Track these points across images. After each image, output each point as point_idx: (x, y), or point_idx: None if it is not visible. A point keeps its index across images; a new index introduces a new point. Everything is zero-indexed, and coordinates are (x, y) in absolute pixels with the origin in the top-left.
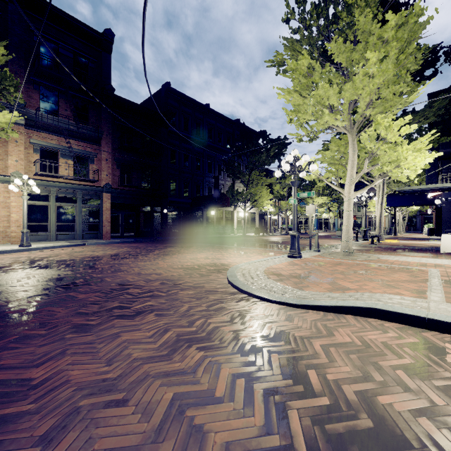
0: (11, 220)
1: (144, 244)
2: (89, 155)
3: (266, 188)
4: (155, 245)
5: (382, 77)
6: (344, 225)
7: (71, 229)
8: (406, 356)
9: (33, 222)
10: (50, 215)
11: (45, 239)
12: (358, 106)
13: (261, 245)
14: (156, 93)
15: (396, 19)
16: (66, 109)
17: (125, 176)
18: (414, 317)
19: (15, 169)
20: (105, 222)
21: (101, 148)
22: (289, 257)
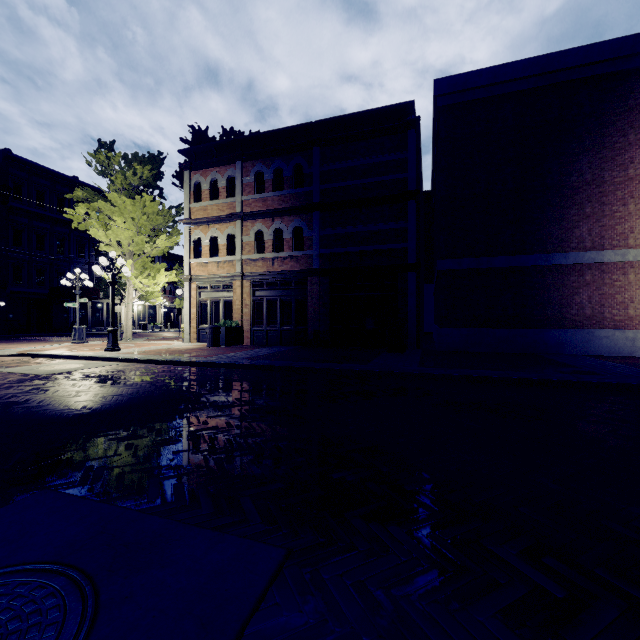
0: None
1: None
2: None
3: None
4: None
5: (130, 231)
6: (125, 321)
7: None
8: (3, 360)
9: None
10: None
11: None
12: (123, 244)
13: (102, 339)
14: None
15: (130, 201)
16: None
17: None
18: (34, 354)
19: None
20: None
21: None
22: (73, 343)
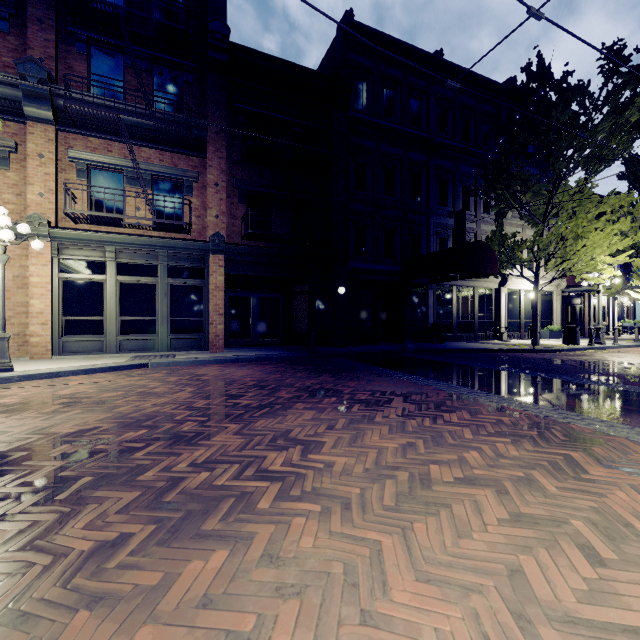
0: (31, 312)
1: (262, 373)
2: (183, 177)
3: (604, 221)
4: (283, 380)
5: None
6: None
7: (149, 329)
8: None
9: (76, 315)
10: (106, 302)
11: (97, 349)
12: None
13: None
14: (328, 52)
15: None
16: (138, 87)
17: (249, 213)
18: None
19: (40, 211)
20: (213, 314)
21: (206, 162)
22: None
